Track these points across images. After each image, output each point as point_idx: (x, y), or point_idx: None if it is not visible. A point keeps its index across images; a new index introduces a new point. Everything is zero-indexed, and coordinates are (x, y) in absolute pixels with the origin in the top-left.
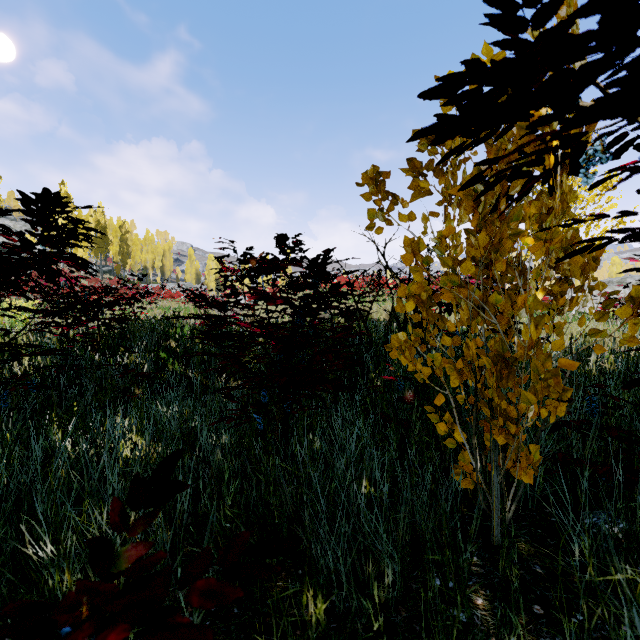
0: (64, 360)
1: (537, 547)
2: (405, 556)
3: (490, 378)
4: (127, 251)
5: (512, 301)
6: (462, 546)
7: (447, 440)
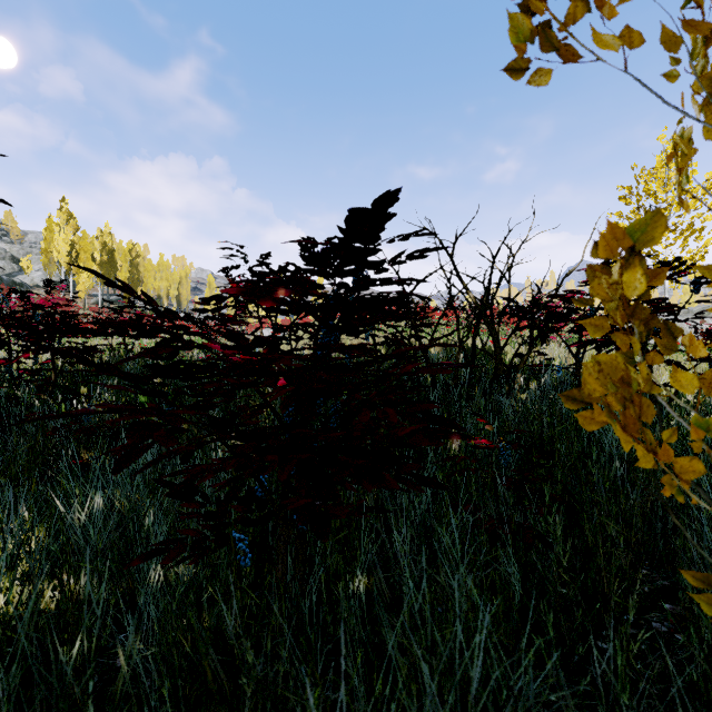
0: None
1: None
2: None
3: None
4: (138, 278)
5: None
6: None
7: None
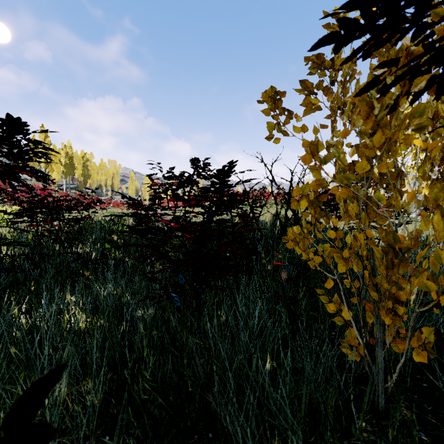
0: (32, 250)
1: (417, 413)
2: (305, 426)
3: (380, 266)
4: (87, 174)
5: (402, 197)
6: (355, 415)
7: (335, 318)
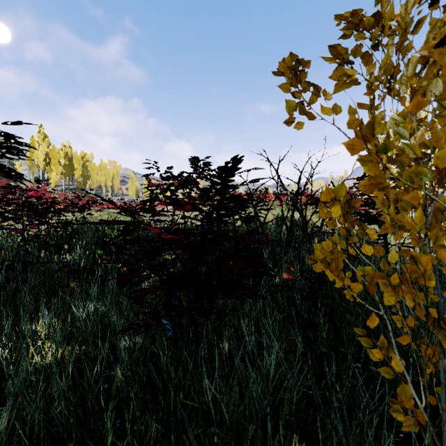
0: (14, 257)
1: None
2: None
3: None
4: (87, 174)
5: None
6: None
7: (382, 368)
